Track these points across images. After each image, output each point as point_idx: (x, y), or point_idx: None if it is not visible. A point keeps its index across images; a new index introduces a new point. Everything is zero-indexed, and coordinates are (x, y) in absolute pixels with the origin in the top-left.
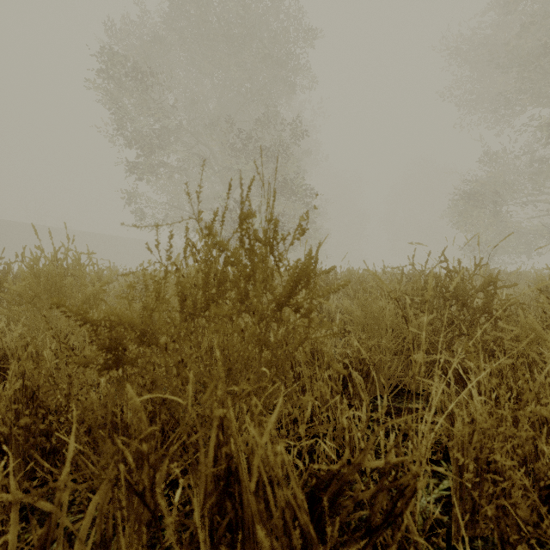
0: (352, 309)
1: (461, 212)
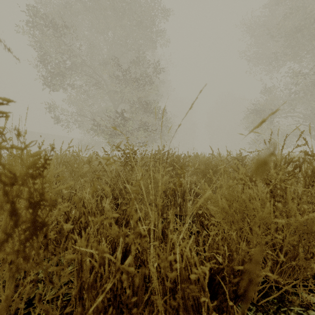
0: (214, 197)
1: (252, 121)
